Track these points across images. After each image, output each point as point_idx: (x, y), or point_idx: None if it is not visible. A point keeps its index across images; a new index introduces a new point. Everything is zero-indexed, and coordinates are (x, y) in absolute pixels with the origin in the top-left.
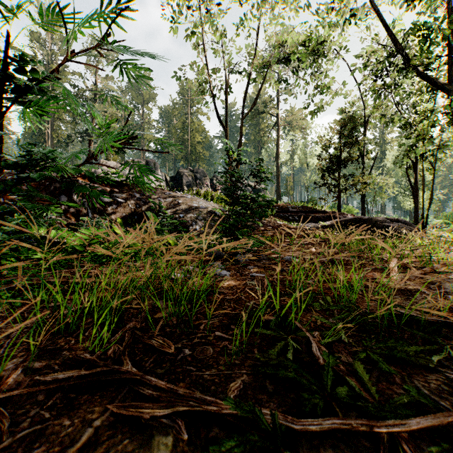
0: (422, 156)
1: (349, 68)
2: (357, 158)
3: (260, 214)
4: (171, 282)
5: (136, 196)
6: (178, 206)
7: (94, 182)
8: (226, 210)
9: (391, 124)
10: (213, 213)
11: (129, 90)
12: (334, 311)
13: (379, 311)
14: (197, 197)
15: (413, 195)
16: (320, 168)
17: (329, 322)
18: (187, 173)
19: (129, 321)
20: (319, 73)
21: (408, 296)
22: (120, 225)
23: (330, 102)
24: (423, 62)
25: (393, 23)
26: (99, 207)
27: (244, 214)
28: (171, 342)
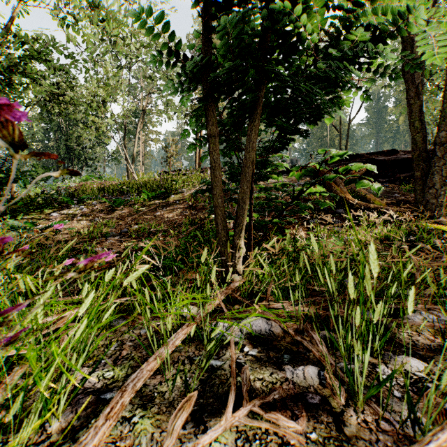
0: None
1: None
2: None
3: None
4: None
5: None
6: None
7: None
8: None
9: None
10: None
11: None
12: None
13: None
14: None
15: None
16: None
17: None
18: None
19: None
20: None
21: None
22: None
23: None
24: None
25: None
26: None
27: None
28: None
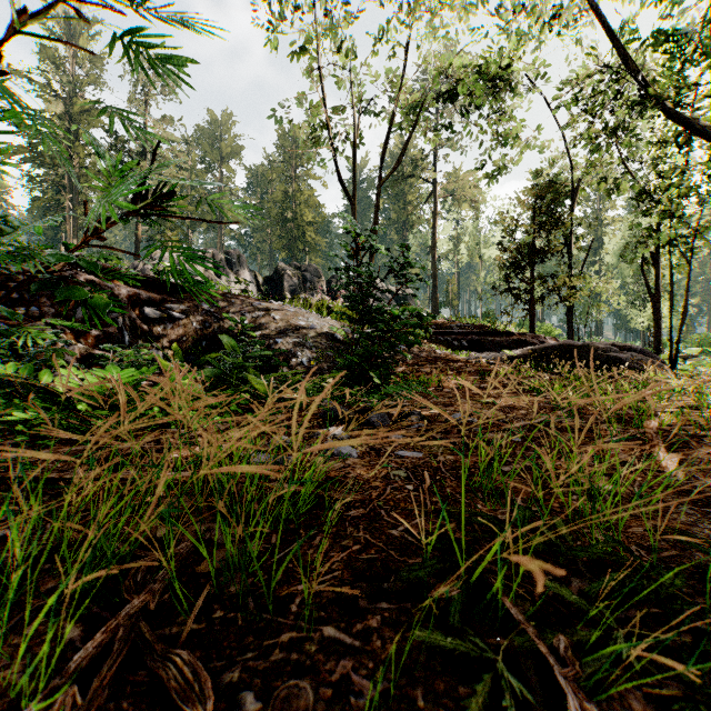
0: (669, 243)
1: (548, 105)
2: (561, 249)
3: (409, 340)
4: (243, 480)
5: (206, 308)
6: (274, 325)
7: (135, 286)
8: (352, 331)
9: (616, 194)
10: (331, 336)
11: (198, 141)
12: (579, 559)
13: (707, 587)
14: (306, 311)
15: (653, 307)
16: (503, 263)
17: (582, 601)
18: (291, 271)
19: (132, 593)
20: (500, 113)
21: (706, 509)
22: (177, 356)
23: (518, 160)
24: (669, 94)
25: (621, 30)
26: (143, 326)
27: (382, 340)
28: (210, 682)
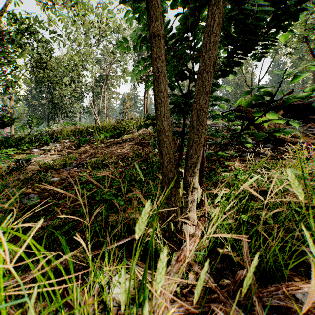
0: None
1: None
2: None
3: None
4: None
5: None
6: None
7: None
8: None
9: None
10: None
11: None
12: None
13: None
14: None
15: None
16: None
17: None
18: None
19: None
20: None
21: None
22: None
23: None
24: None
25: None
26: None
27: None
28: None
